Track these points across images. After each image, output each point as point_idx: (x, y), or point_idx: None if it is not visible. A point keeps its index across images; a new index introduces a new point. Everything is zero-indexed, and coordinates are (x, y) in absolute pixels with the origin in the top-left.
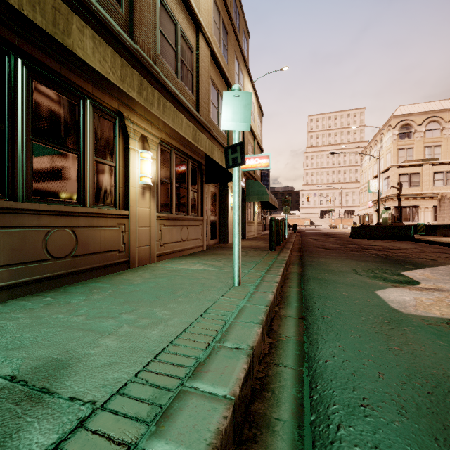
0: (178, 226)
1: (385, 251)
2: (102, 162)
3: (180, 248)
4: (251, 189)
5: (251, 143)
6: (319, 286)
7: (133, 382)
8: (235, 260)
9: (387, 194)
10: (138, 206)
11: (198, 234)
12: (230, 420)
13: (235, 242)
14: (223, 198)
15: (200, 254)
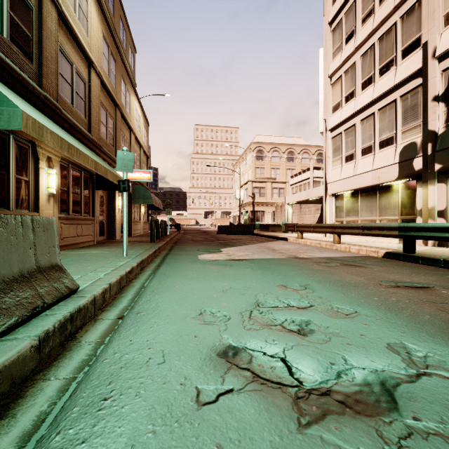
0: (75, 224)
1: (228, 240)
2: (20, 178)
3: (76, 242)
4: (137, 193)
5: (137, 151)
6: (173, 256)
7: (90, 273)
8: (125, 242)
9: (246, 201)
10: (45, 209)
11: (90, 231)
12: (125, 275)
13: (124, 233)
14: (111, 201)
15: (93, 246)
